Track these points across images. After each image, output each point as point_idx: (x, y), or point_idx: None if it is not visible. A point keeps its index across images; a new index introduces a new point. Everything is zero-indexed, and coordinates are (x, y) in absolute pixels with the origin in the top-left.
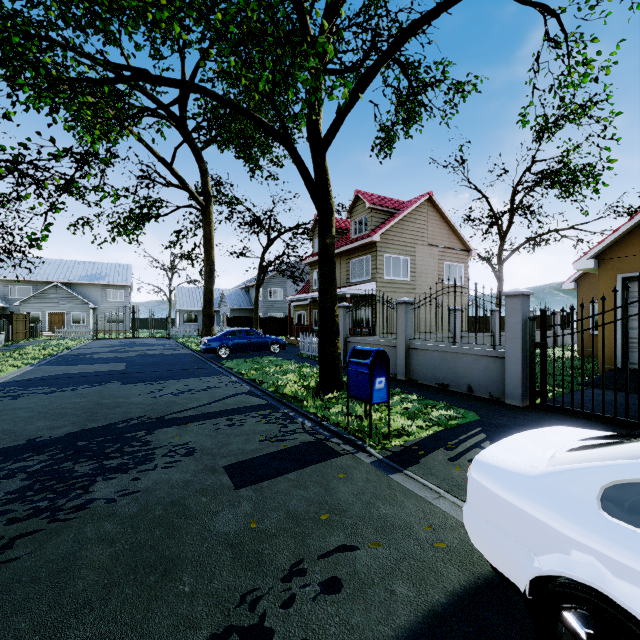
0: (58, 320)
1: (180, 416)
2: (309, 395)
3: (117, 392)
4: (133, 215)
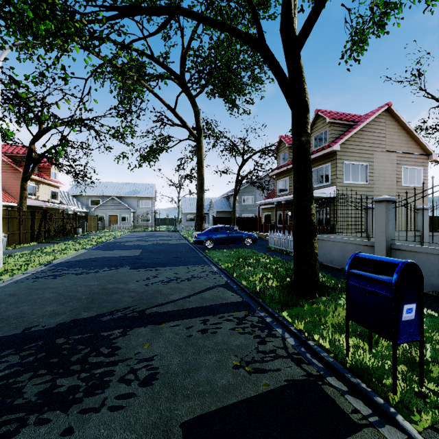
0: (114, 219)
1: (159, 311)
2: (285, 296)
3: (122, 277)
4: (152, 148)
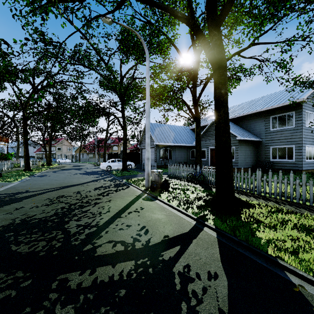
0: None
1: None
2: None
3: None
4: None
